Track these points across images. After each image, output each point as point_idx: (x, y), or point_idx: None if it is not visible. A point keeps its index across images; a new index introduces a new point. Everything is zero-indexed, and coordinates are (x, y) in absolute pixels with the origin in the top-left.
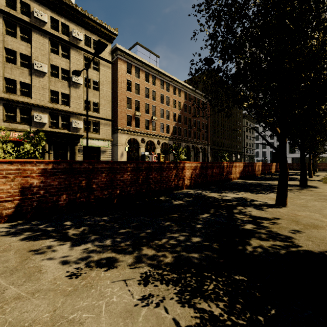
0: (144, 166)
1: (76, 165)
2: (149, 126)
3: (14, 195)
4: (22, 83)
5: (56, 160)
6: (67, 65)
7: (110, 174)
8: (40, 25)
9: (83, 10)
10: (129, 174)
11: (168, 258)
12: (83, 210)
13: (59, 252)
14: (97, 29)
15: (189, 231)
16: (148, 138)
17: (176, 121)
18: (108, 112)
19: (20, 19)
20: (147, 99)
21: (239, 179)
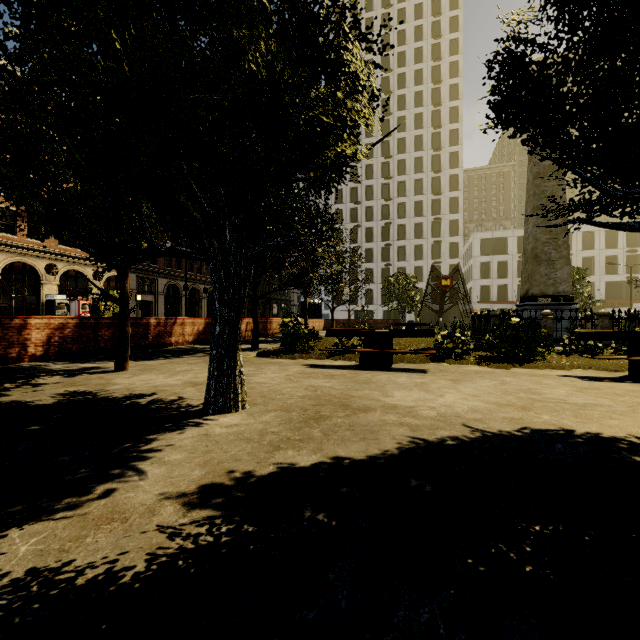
0: None
1: None
2: None
3: None
4: None
5: None
6: None
7: None
8: None
9: None
10: None
11: None
12: None
13: None
14: None
15: None
16: (69, 264)
17: None
18: None
19: None
20: None
21: (194, 344)
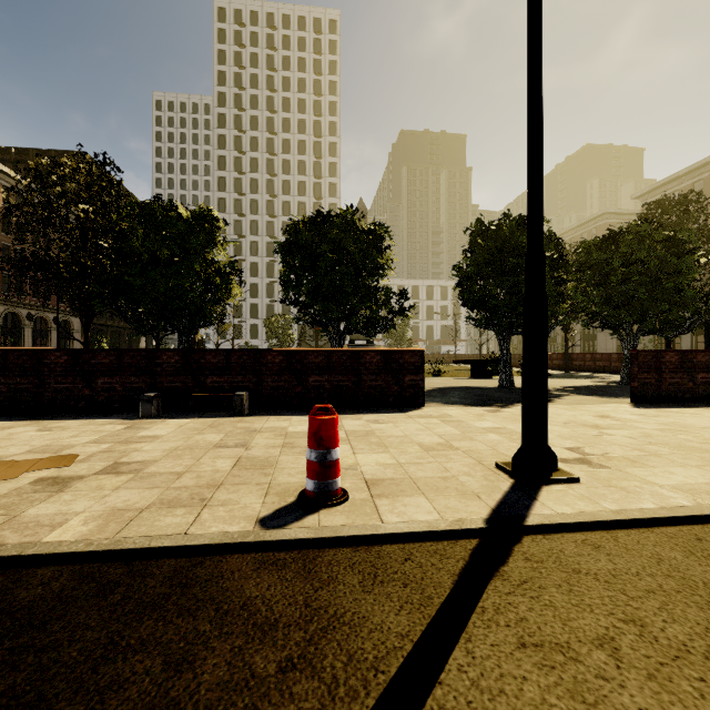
0: None
1: None
2: None
3: None
4: None
5: None
6: None
7: None
8: None
9: None
10: None
11: None
12: None
13: None
14: None
15: None
16: None
17: None
18: None
19: None
20: None
21: None
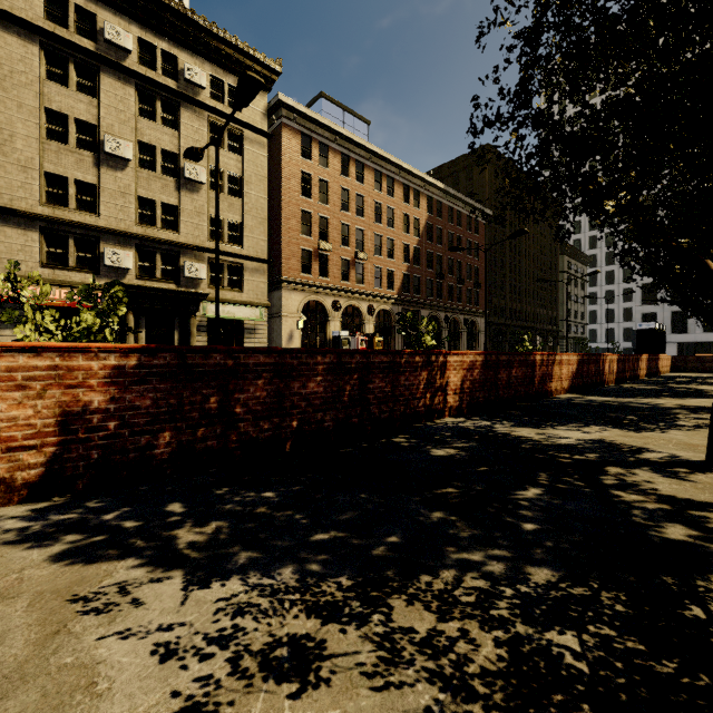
0: (355, 361)
1: (195, 357)
2: (350, 274)
3: (43, 434)
4: (79, 184)
5: (148, 346)
6: (174, 143)
7: (275, 382)
8: (117, 57)
9: (208, 21)
10: (319, 382)
11: (482, 647)
12: (211, 471)
13: (150, 609)
14: (238, 63)
15: (509, 543)
16: (348, 300)
17: (409, 263)
18: (260, 243)
19: (75, 46)
20: (346, 214)
21: (568, 392)
